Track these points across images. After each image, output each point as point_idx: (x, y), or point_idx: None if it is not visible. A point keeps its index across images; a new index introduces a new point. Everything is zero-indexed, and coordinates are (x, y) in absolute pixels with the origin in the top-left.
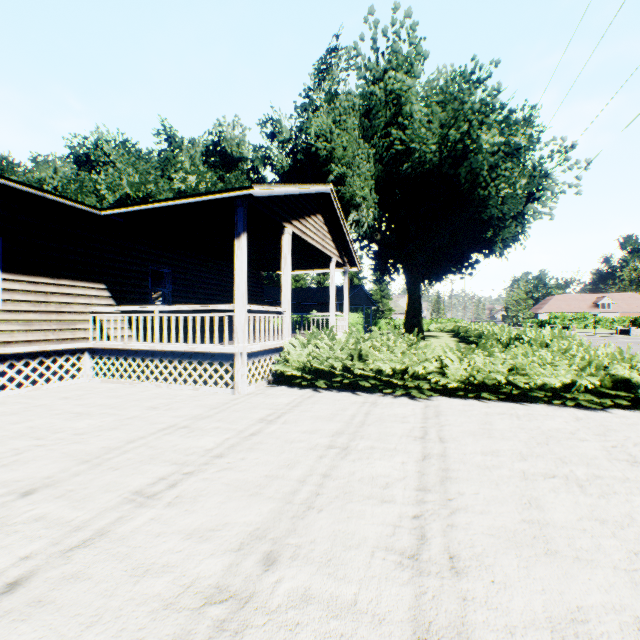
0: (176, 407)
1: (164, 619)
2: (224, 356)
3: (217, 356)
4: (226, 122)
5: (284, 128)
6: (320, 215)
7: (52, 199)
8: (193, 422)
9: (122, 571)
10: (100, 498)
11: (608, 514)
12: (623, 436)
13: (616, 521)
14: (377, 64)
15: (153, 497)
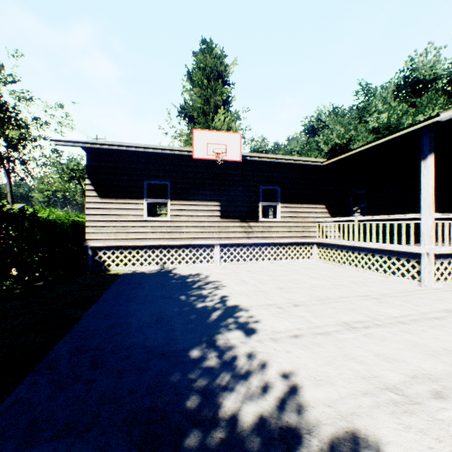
0: (369, 285)
1: (360, 381)
2: (409, 254)
3: (403, 254)
4: (416, 54)
5: None
6: None
7: (299, 163)
8: (381, 297)
9: (338, 352)
10: (326, 318)
11: None
12: None
13: None
14: None
15: (354, 328)
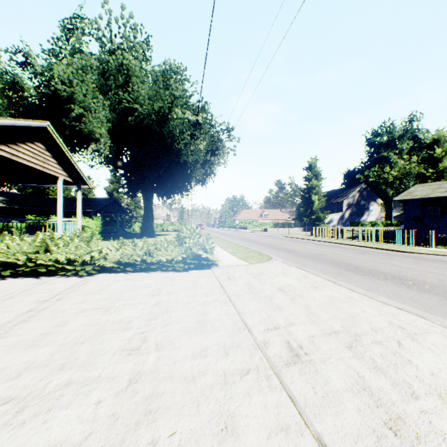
0: None
1: None
2: None
3: None
4: None
5: (36, 62)
6: (41, 143)
7: None
8: None
9: None
10: None
11: (99, 321)
12: (173, 283)
13: (98, 323)
14: (112, 41)
15: None
